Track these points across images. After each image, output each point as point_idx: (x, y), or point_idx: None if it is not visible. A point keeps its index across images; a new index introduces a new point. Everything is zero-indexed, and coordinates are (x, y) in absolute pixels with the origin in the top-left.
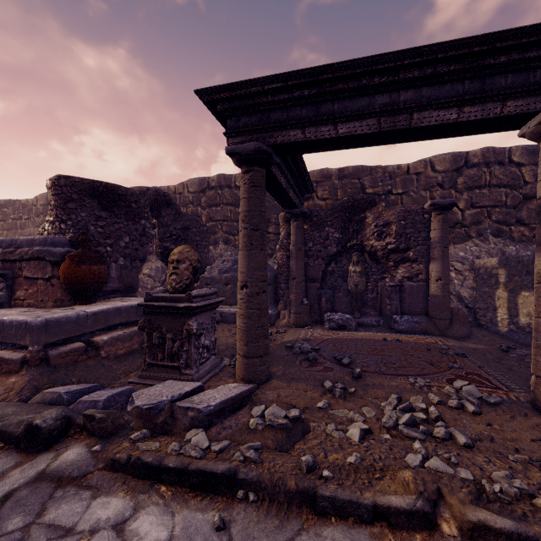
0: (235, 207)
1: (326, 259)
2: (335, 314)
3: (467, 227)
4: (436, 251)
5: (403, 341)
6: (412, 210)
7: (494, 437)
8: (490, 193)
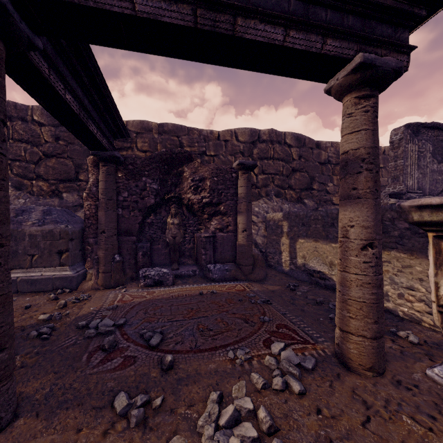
0: (32, 145)
1: (143, 211)
2: (151, 270)
3: (260, 189)
4: (243, 205)
5: (218, 292)
6: (223, 169)
7: (332, 438)
8: (274, 164)
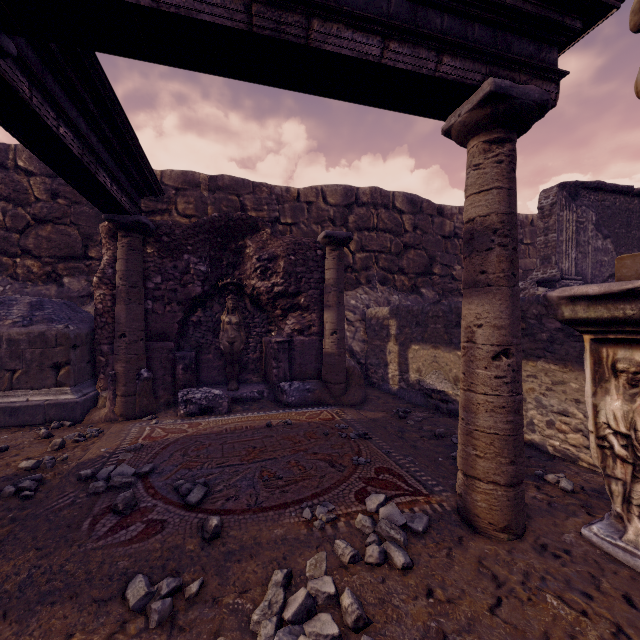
0: (15, 205)
1: (185, 304)
2: (196, 391)
3: (358, 273)
4: (331, 297)
5: (294, 423)
6: (303, 243)
7: (447, 631)
8: (378, 238)
